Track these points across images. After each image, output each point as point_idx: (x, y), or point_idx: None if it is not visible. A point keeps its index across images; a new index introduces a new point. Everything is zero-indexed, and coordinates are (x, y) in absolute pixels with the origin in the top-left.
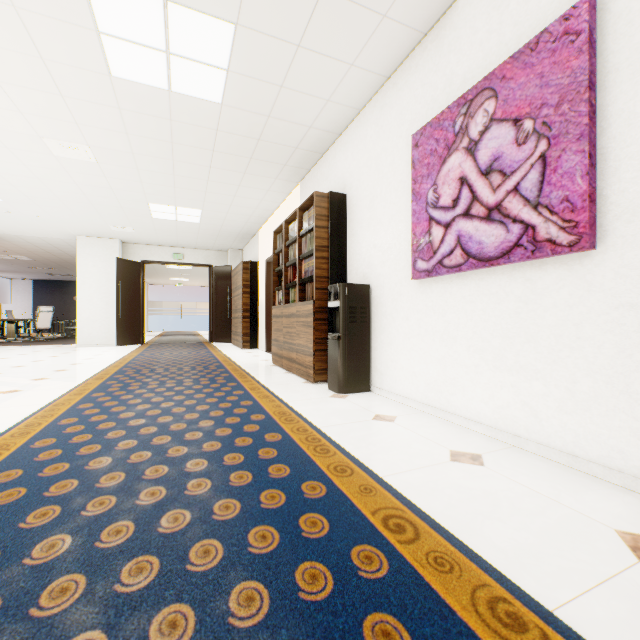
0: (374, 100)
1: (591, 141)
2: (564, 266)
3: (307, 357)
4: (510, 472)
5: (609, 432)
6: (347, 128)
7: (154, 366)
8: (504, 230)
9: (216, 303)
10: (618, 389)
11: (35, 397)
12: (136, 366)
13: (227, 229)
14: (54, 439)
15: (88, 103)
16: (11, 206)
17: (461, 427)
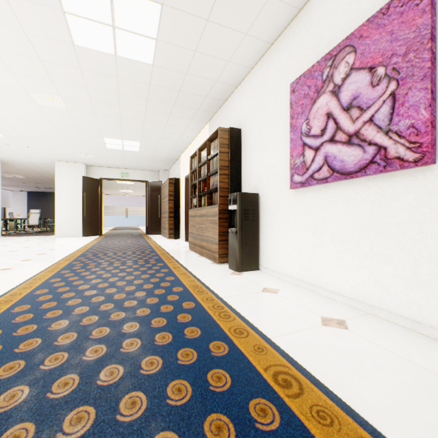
0: (262, 60)
1: (432, 80)
2: (409, 177)
3: (213, 245)
4: (369, 335)
5: None
6: (242, 82)
7: (107, 251)
8: (361, 151)
9: (151, 207)
10: None
11: (21, 273)
12: (94, 251)
13: (158, 156)
14: (29, 305)
15: (59, 65)
16: (9, 140)
17: (327, 298)
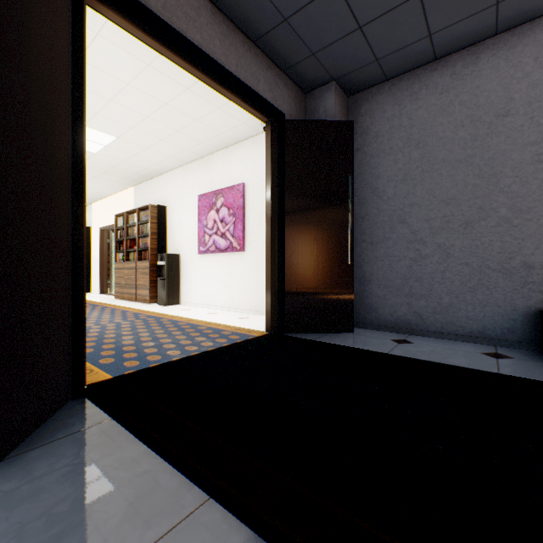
0: (182, 168)
1: (244, 222)
2: (239, 255)
3: (145, 290)
4: (223, 314)
5: (247, 300)
6: (167, 173)
7: None
8: (226, 242)
9: None
10: (249, 288)
11: None
12: None
13: None
14: None
15: None
16: None
17: (215, 309)
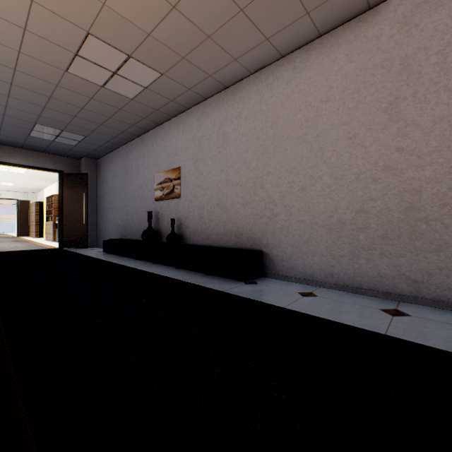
0: None
1: None
2: None
3: (52, 235)
4: None
5: None
6: None
7: None
8: None
9: (21, 218)
10: None
11: None
12: None
13: (28, 187)
14: None
15: None
16: None
17: None
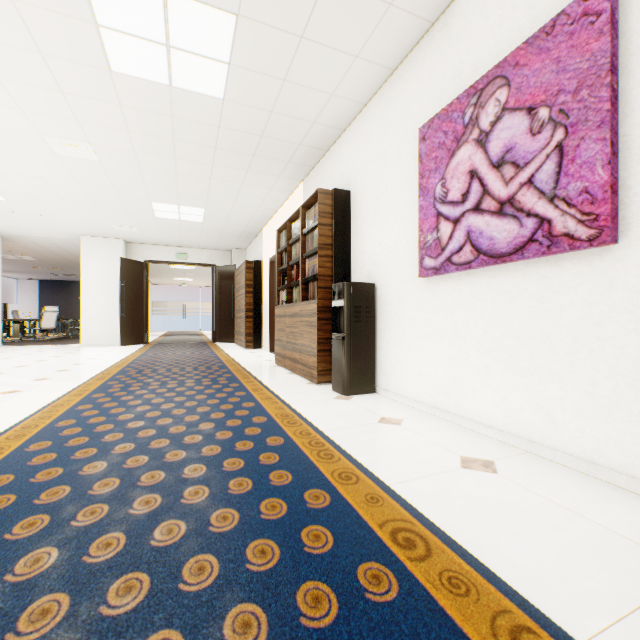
0: (379, 94)
1: (613, 128)
2: (582, 262)
3: (311, 357)
4: (525, 480)
5: (633, 439)
6: (351, 123)
7: (156, 366)
8: (517, 225)
9: (220, 303)
10: None
11: (35, 398)
12: (138, 366)
13: (230, 228)
14: (50, 442)
15: (88, 99)
16: (15, 206)
17: (471, 431)
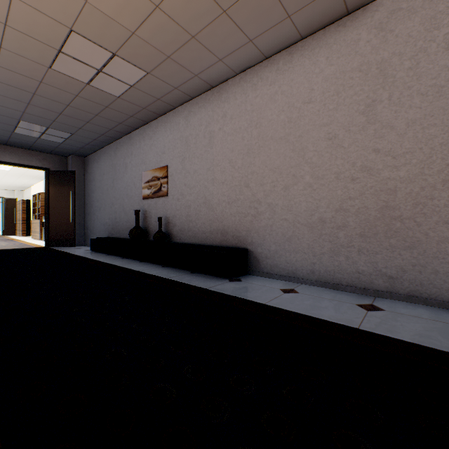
0: None
1: None
2: None
3: (39, 234)
4: None
5: None
6: None
7: None
8: None
9: (7, 216)
10: None
11: None
12: None
13: (14, 185)
14: None
15: None
16: None
17: None
